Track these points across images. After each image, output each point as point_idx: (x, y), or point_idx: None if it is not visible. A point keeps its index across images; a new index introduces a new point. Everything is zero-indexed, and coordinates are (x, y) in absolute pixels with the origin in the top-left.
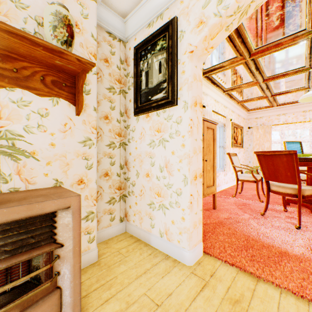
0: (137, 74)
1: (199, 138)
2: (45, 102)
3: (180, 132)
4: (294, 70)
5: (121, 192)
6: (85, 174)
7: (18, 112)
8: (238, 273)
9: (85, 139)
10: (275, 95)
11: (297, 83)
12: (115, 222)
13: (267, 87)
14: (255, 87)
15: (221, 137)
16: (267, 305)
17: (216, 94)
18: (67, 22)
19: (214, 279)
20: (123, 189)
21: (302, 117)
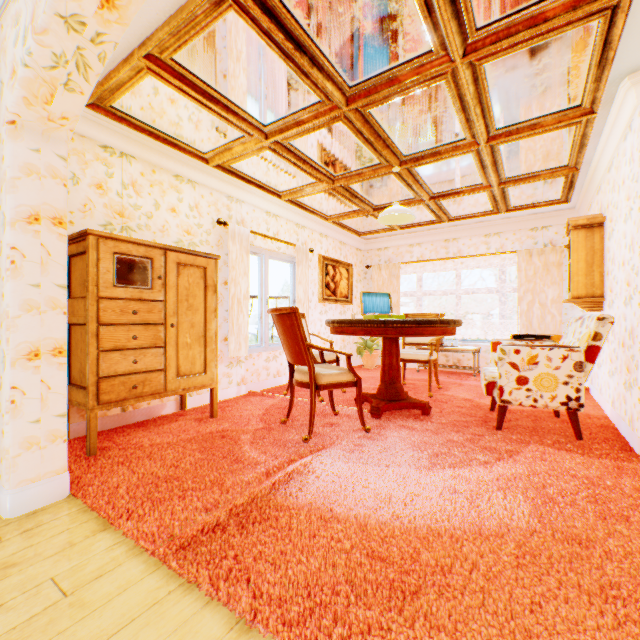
0: None
1: (50, 282)
2: None
3: (1, 270)
4: (370, 169)
5: None
6: None
7: None
8: (87, 521)
9: None
10: (379, 209)
11: (399, 191)
12: None
13: (353, 193)
14: (333, 193)
15: (292, 282)
16: (58, 565)
17: (268, 202)
18: None
19: (23, 536)
20: None
21: (445, 250)
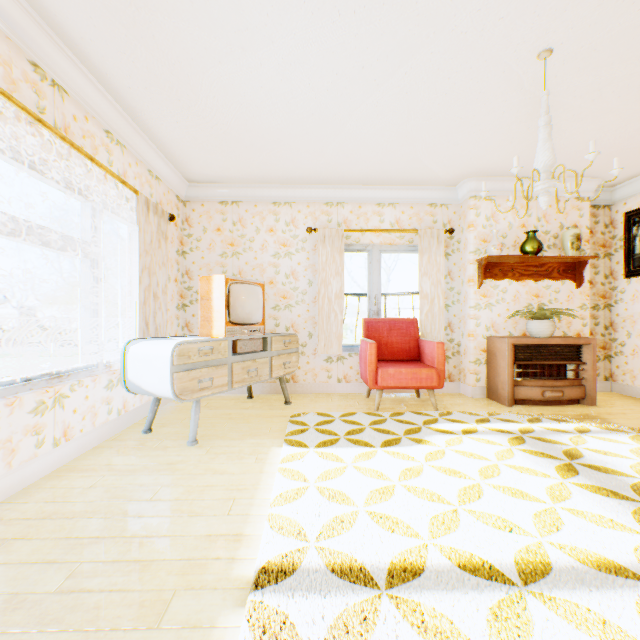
0: (628, 239)
1: None
2: (557, 284)
3: None
4: None
5: (605, 352)
6: (580, 330)
7: (545, 293)
8: None
9: (580, 305)
10: None
11: None
12: (598, 379)
13: None
14: None
15: None
16: None
17: None
18: (578, 237)
19: None
20: (607, 349)
21: None
